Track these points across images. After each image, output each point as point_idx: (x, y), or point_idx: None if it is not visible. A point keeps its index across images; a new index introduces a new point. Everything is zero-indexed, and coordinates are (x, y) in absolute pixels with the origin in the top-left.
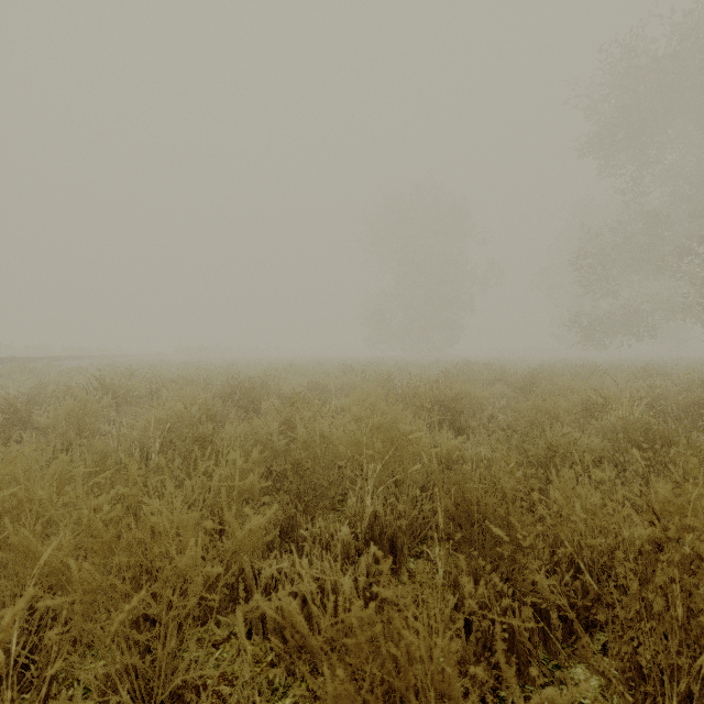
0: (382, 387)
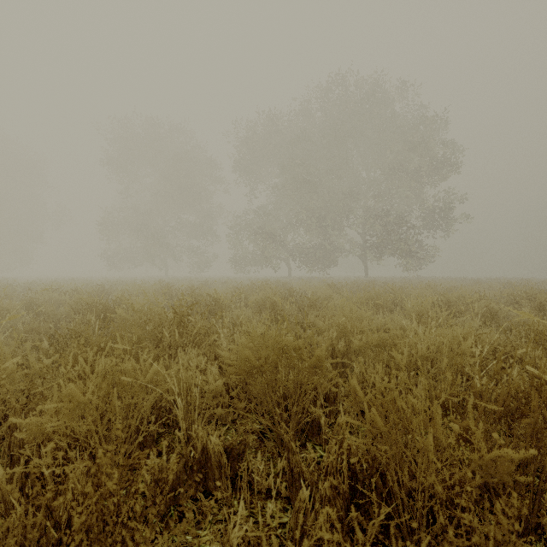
0: None
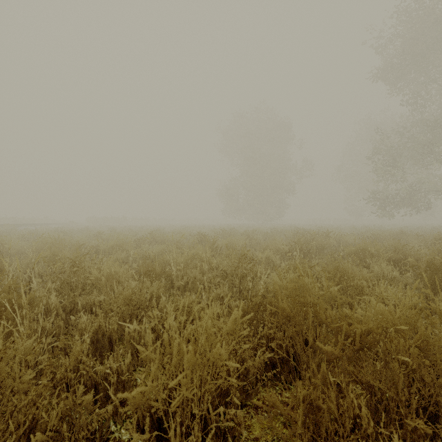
0: (235, 267)
